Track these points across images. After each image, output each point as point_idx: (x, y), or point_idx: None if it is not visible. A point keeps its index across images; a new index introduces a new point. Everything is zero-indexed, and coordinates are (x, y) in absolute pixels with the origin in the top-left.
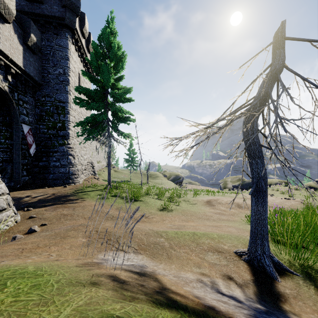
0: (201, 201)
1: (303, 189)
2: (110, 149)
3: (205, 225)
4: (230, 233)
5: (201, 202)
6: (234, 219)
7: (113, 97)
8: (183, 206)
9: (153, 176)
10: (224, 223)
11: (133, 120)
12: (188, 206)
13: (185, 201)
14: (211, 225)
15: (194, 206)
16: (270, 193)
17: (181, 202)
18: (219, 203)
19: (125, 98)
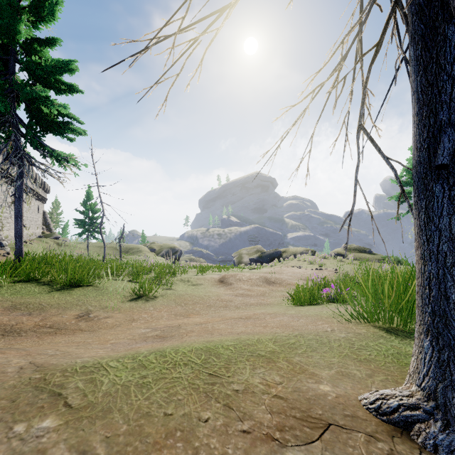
0: (211, 279)
1: (332, 256)
2: (21, 184)
3: (226, 318)
4: (295, 329)
5: (211, 282)
6: (268, 302)
7: (27, 70)
8: (180, 289)
9: (133, 250)
10: (257, 309)
11: (80, 131)
12: (189, 288)
13: (183, 282)
14: (239, 317)
15: (198, 289)
16: (297, 265)
17: (176, 283)
18: (239, 280)
19: (62, 82)
